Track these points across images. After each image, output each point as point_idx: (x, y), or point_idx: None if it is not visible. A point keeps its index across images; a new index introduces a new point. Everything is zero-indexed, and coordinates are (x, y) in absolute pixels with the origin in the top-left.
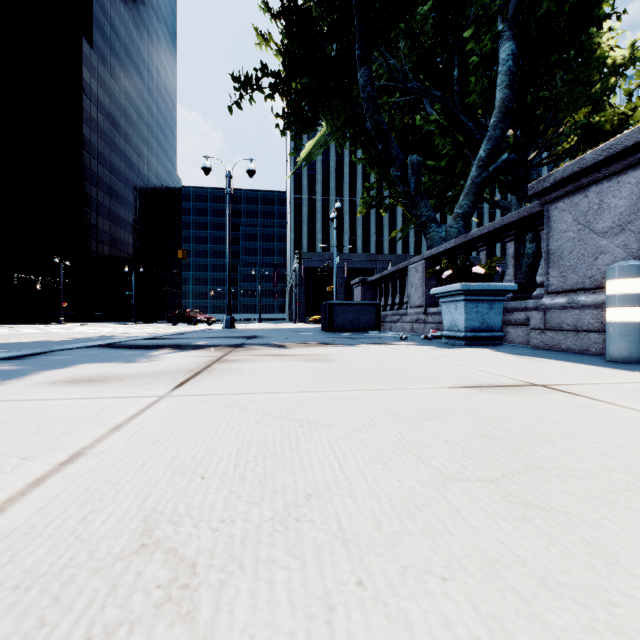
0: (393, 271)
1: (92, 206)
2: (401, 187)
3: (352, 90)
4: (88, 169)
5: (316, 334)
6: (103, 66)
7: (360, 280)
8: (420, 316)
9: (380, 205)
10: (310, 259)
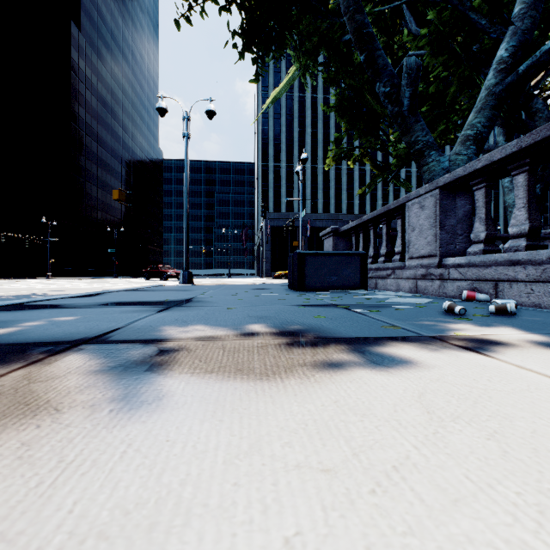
0: (379, 213)
1: (80, 173)
2: (389, 107)
3: (324, 3)
4: (76, 139)
5: (282, 295)
6: (90, 48)
7: (332, 230)
8: (432, 269)
9: (348, 155)
10: (275, 219)
